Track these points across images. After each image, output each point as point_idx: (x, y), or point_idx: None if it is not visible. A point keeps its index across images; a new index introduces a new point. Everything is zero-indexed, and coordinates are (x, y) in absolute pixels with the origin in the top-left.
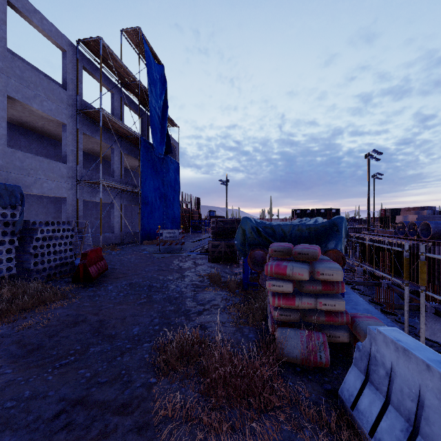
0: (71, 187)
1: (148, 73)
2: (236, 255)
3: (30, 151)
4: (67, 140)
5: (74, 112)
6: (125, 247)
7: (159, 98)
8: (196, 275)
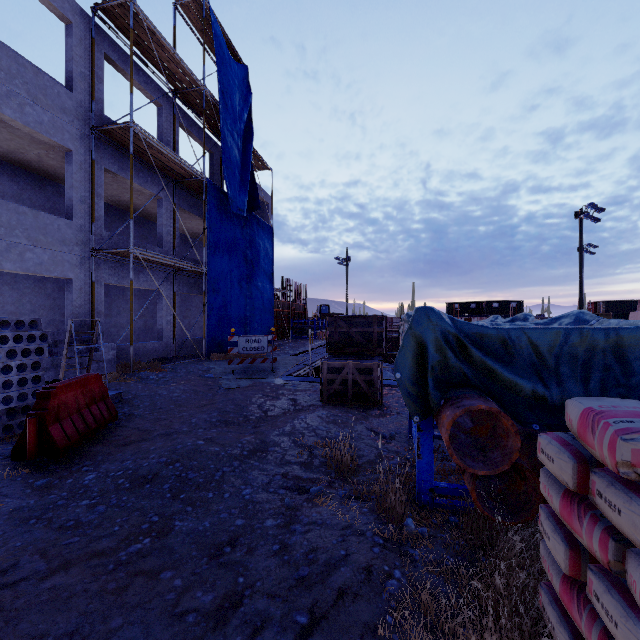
0: (81, 262)
1: (219, 73)
2: (378, 388)
3: (22, 203)
4: (74, 178)
5: (88, 131)
6: (178, 364)
7: (238, 117)
8: (293, 443)
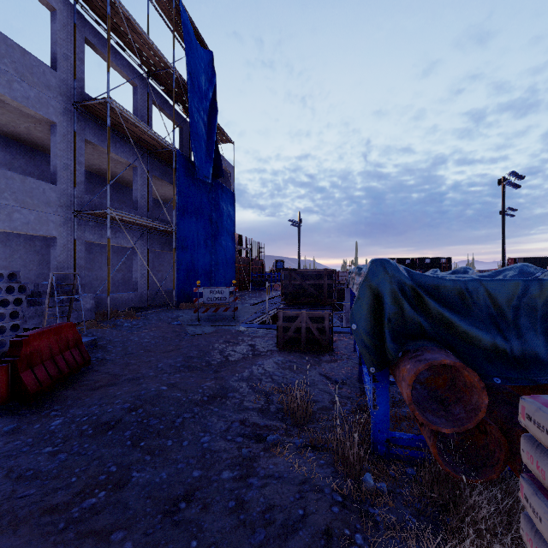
0: (64, 222)
1: (187, 57)
2: (329, 335)
3: (14, 170)
4: (58, 148)
5: (70, 106)
6: (151, 312)
7: (204, 96)
8: (251, 389)
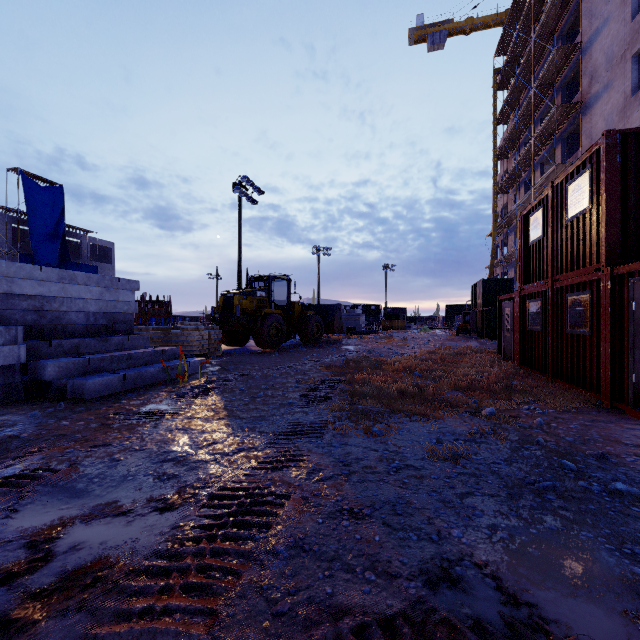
0: None
1: (29, 201)
2: None
3: None
4: None
5: None
6: None
7: (50, 216)
8: None
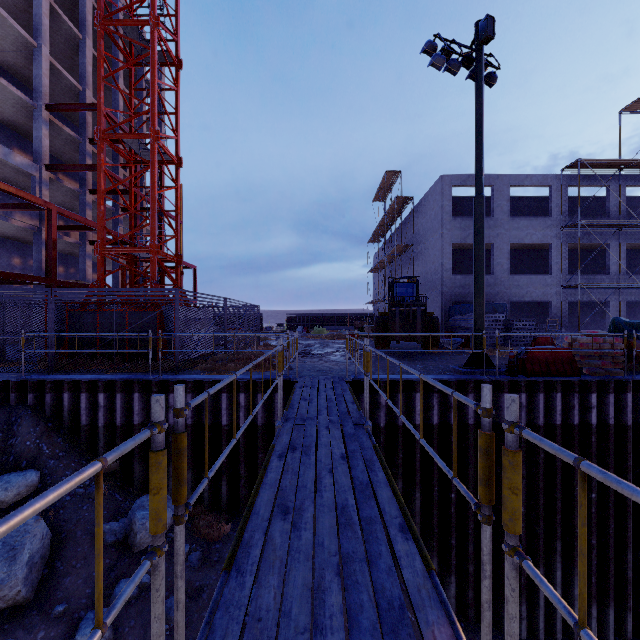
0: (555, 293)
1: None
2: None
3: (531, 265)
4: (552, 255)
5: (558, 230)
6: None
7: None
8: None
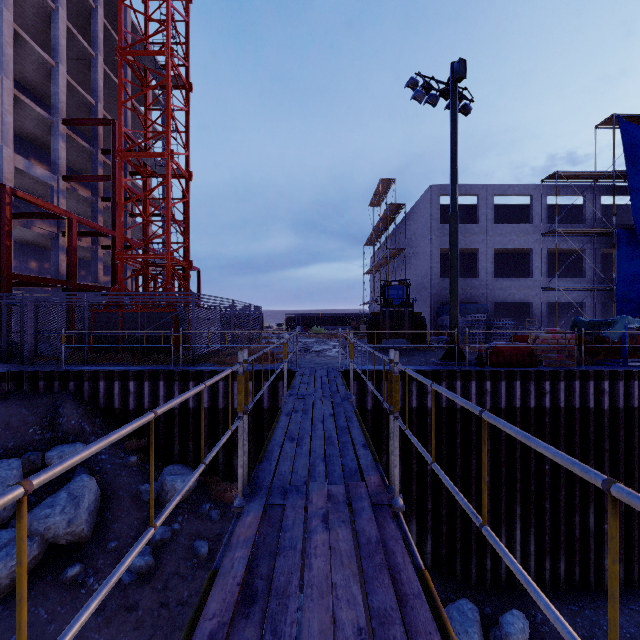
0: (536, 294)
1: (627, 154)
2: None
3: (516, 268)
4: (533, 260)
5: (539, 236)
6: None
7: None
8: None
